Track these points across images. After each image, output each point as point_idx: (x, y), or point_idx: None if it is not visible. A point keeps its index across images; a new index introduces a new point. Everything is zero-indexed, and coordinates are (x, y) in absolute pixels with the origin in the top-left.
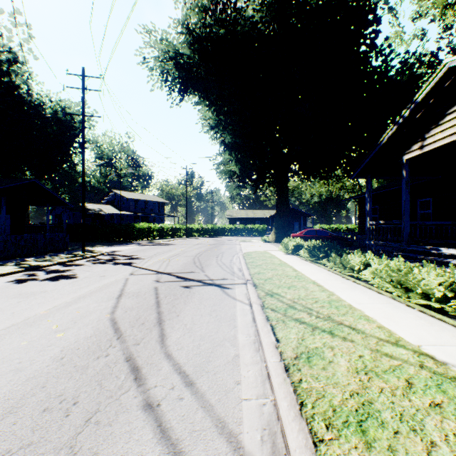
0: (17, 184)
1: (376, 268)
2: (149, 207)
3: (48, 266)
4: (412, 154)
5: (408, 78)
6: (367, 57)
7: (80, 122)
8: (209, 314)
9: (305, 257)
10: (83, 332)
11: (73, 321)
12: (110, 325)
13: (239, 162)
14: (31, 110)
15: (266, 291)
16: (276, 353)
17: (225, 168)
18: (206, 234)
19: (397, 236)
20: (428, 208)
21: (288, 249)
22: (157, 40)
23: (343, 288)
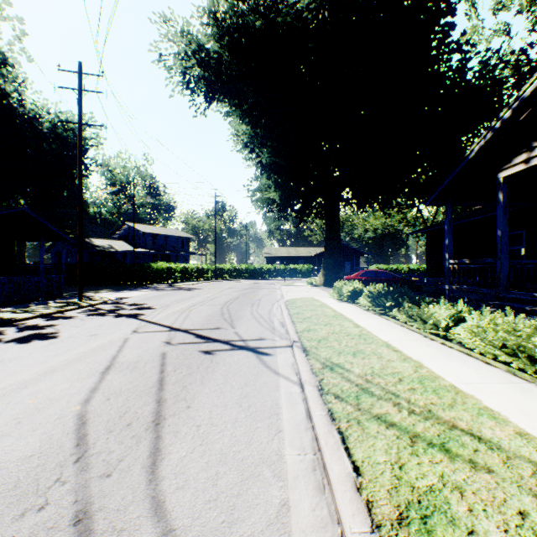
0: (1, 214)
1: (477, 325)
2: (170, 243)
3: (26, 320)
4: (514, 169)
5: (489, 83)
6: (441, 53)
7: (84, 139)
8: (237, 404)
9: (366, 306)
10: (21, 445)
11: (16, 420)
12: (73, 430)
13: (279, 188)
14: (25, 124)
15: (322, 361)
16: (359, 505)
17: (262, 195)
18: (239, 276)
19: (490, 279)
20: (512, 244)
21: (343, 296)
22: (176, 32)
23: (431, 354)
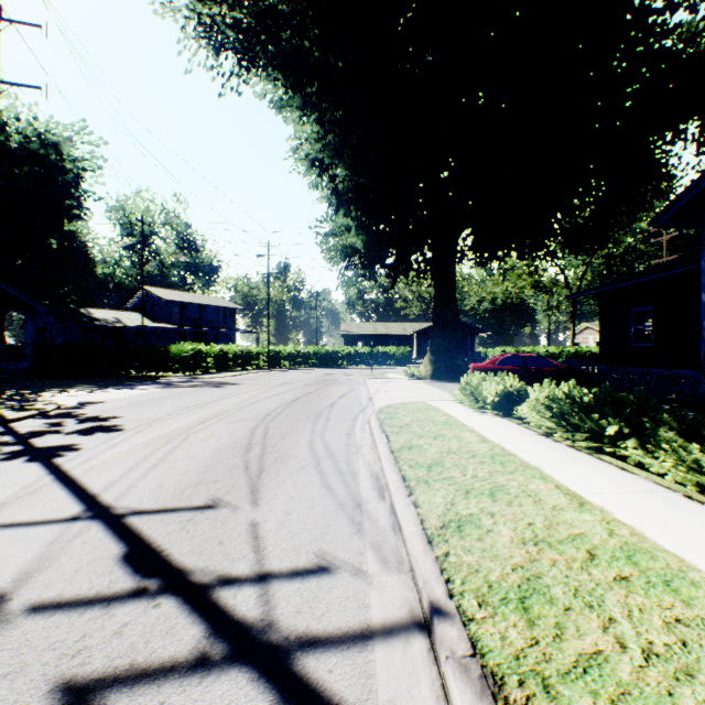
0: None
1: None
2: (207, 317)
3: None
4: None
5: None
6: None
7: (73, 159)
8: None
9: (547, 429)
10: None
11: None
12: None
13: (363, 230)
14: None
15: None
16: None
17: (338, 241)
18: (304, 363)
19: None
20: None
21: (484, 401)
22: None
23: None
